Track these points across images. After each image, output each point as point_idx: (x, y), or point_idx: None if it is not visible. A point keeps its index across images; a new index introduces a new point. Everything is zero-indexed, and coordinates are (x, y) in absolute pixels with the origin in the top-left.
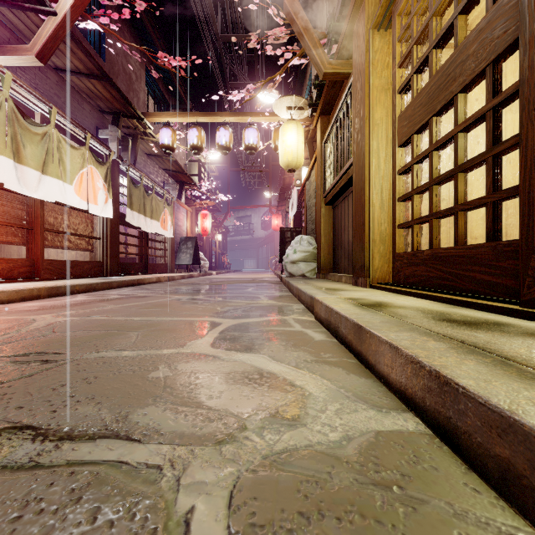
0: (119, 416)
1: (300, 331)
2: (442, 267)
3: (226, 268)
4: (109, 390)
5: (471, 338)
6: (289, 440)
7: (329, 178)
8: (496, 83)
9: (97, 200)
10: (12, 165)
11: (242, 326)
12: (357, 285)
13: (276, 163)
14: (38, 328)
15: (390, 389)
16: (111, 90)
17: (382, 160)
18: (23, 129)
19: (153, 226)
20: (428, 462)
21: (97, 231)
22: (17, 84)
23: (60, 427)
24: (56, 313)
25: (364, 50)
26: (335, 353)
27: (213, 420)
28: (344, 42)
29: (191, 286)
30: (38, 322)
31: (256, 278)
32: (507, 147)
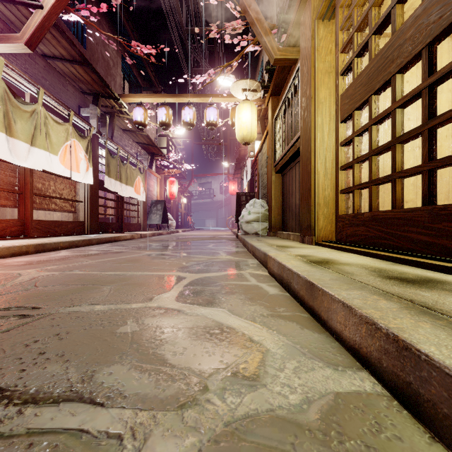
0: (85, 376)
1: (256, 285)
2: (381, 227)
3: (190, 227)
4: (79, 347)
5: (419, 298)
6: (250, 404)
7: (279, 150)
8: (431, 63)
9: (79, 168)
10: (5, 138)
11: (203, 280)
12: (304, 242)
13: (233, 137)
14: (22, 282)
15: (343, 346)
16: (91, 74)
17: (326, 134)
18: (14, 107)
19: (128, 191)
20: (391, 430)
21: (79, 195)
22: (8, 67)
23: (26, 388)
24: (40, 267)
25: (310, 38)
26: (288, 307)
27: (176, 379)
28: (292, 32)
29: (160, 242)
30: (22, 276)
31: (216, 236)
32: (443, 121)
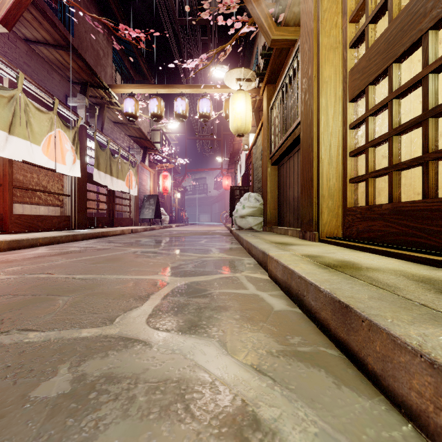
0: None
1: (255, 295)
2: (407, 222)
3: (184, 222)
4: None
5: None
6: None
7: (275, 140)
8: None
9: (65, 160)
10: None
11: (189, 287)
12: (305, 239)
13: (226, 132)
14: None
15: (431, 441)
16: (78, 61)
17: (330, 117)
18: None
19: (119, 184)
20: None
21: (66, 188)
22: None
23: None
24: (0, 269)
25: (312, 11)
26: (305, 335)
27: None
28: (291, 8)
29: (150, 238)
30: None
31: (209, 231)
32: None
